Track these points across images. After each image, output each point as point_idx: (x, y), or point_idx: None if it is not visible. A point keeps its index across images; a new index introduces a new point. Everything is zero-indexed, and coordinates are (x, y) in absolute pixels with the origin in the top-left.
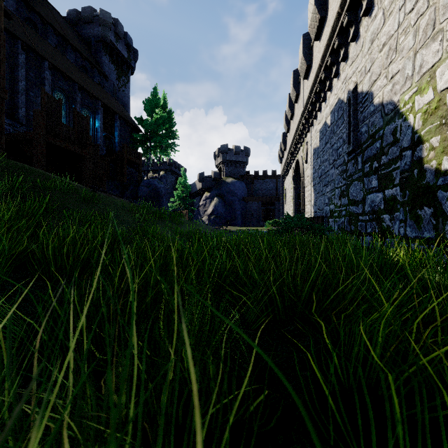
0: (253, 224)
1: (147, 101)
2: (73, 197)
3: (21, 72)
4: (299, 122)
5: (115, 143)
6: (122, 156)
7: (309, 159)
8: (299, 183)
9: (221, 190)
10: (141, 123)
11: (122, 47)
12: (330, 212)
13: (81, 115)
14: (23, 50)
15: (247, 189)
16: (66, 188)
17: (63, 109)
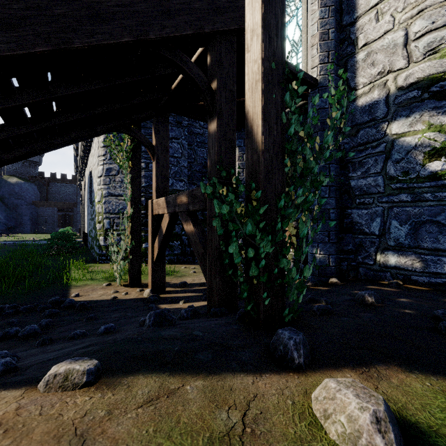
0: (48, 230)
1: None
2: None
3: None
4: (79, 159)
5: None
6: None
7: (86, 190)
8: None
9: (0, 190)
10: None
11: None
12: (89, 232)
13: None
14: None
15: (40, 191)
16: None
17: None
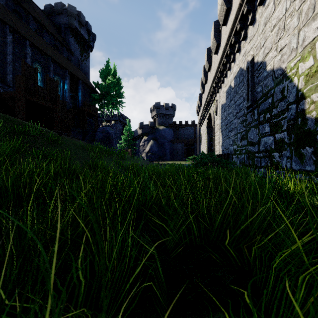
0: (178, 159)
1: (102, 71)
2: (43, 139)
3: (9, 48)
4: (211, 85)
5: (79, 101)
6: (83, 110)
7: (218, 112)
8: (211, 130)
9: (155, 134)
10: (97, 86)
11: (84, 31)
12: (234, 150)
13: (52, 79)
14: (10, 32)
15: (174, 134)
16: (37, 133)
17: (40, 76)
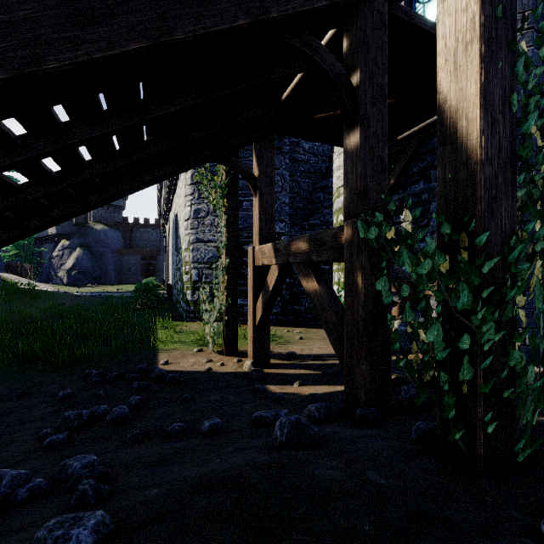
0: (131, 280)
1: None
2: None
3: None
4: (164, 201)
5: None
6: None
7: (170, 235)
8: None
9: (87, 238)
10: None
11: None
12: (174, 284)
13: None
14: None
15: (124, 238)
16: None
17: None
